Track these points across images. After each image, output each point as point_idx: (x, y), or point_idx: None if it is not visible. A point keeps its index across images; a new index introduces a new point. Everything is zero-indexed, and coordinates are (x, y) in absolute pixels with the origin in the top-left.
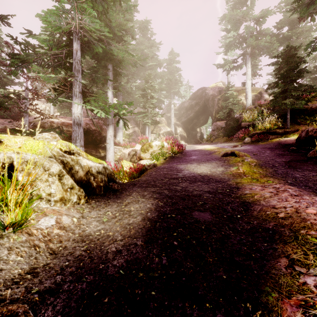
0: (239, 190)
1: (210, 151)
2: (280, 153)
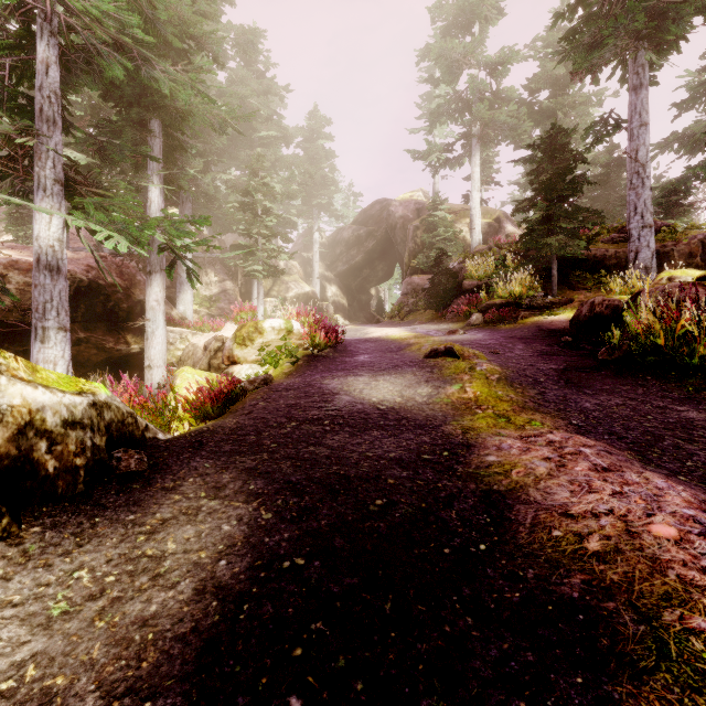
0: (472, 453)
1: (399, 344)
2: (544, 351)
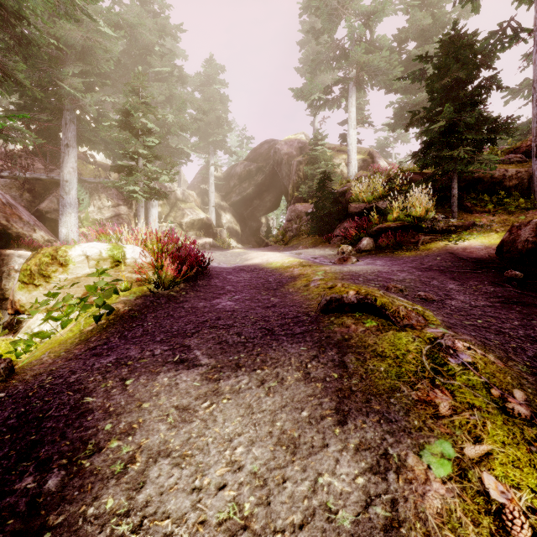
0: None
1: (280, 275)
2: (499, 294)
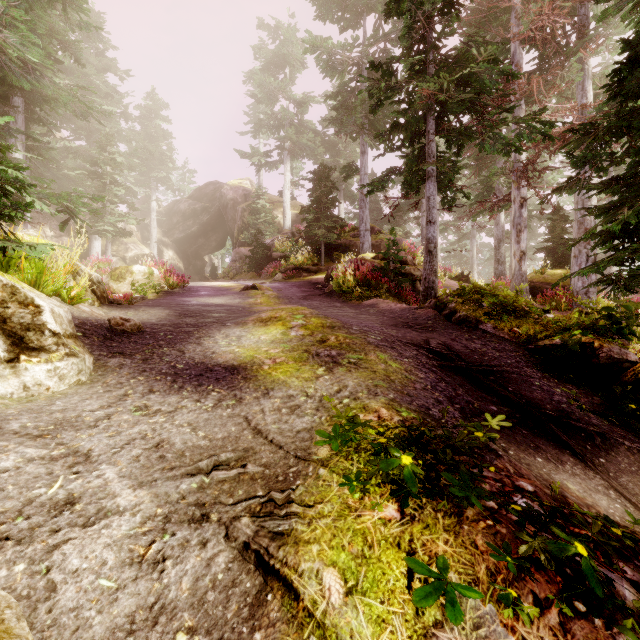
0: (250, 308)
1: (227, 288)
2: (305, 290)
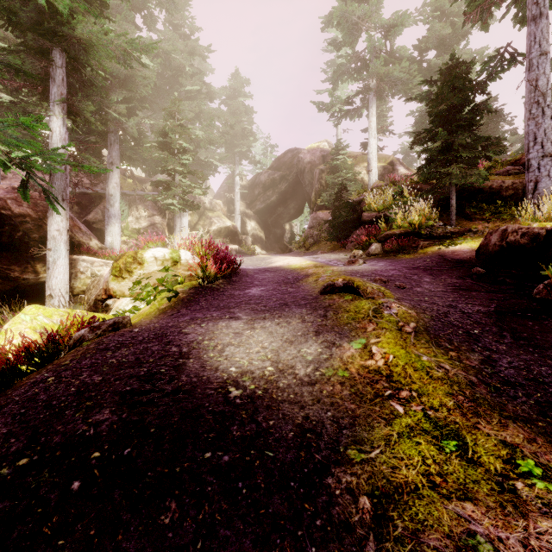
0: None
1: (297, 274)
2: (457, 284)
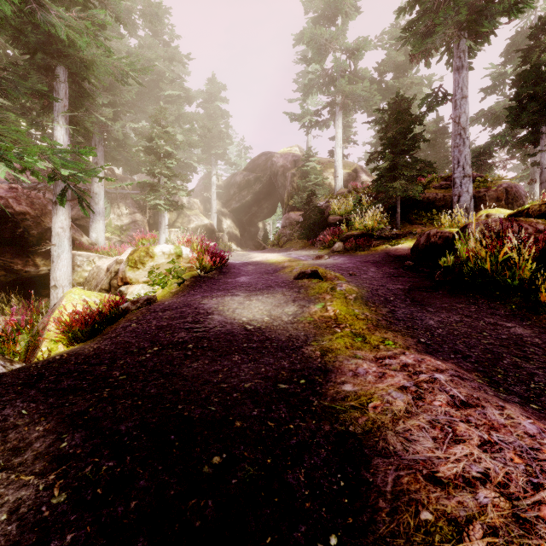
0: (329, 380)
1: (275, 266)
2: (392, 273)
